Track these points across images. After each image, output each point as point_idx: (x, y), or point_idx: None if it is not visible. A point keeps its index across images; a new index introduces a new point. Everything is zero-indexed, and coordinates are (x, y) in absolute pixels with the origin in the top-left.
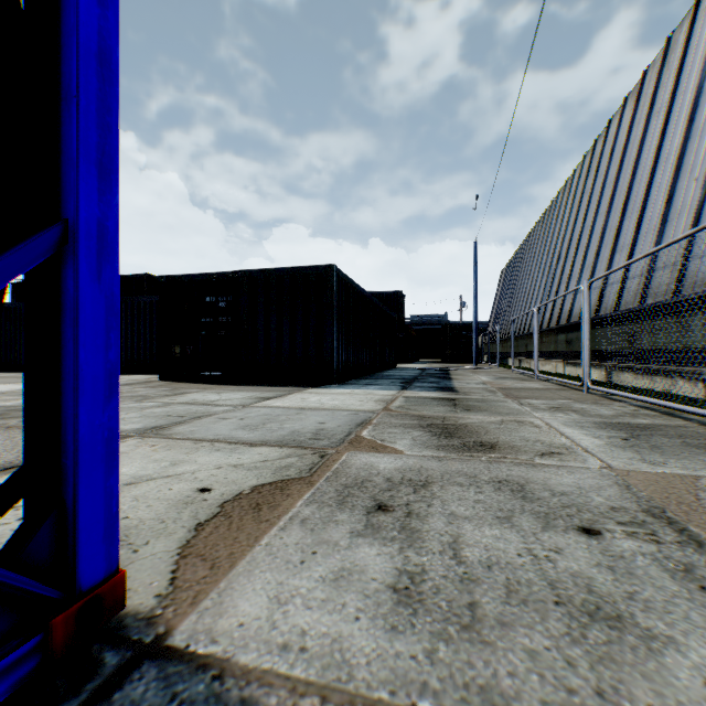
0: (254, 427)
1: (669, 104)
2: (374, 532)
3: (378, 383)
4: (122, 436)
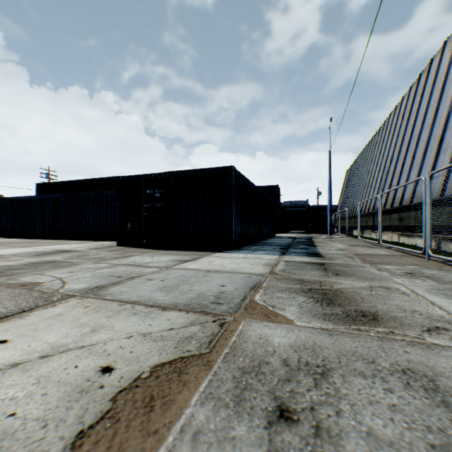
0: (170, 289)
1: None
2: None
3: (264, 249)
4: (69, 295)
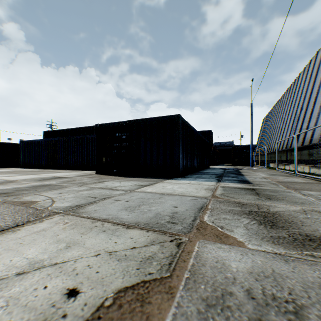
0: (132, 208)
1: None
2: None
3: (203, 177)
4: (54, 212)
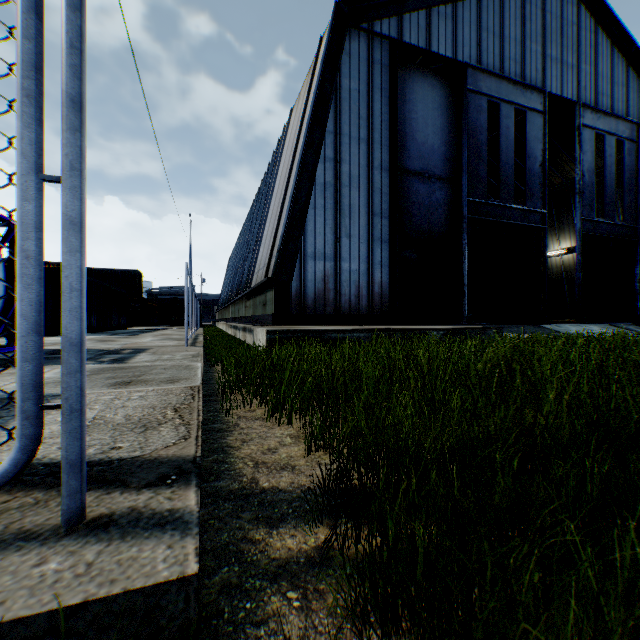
0: None
1: (259, 206)
2: None
3: (98, 334)
4: None
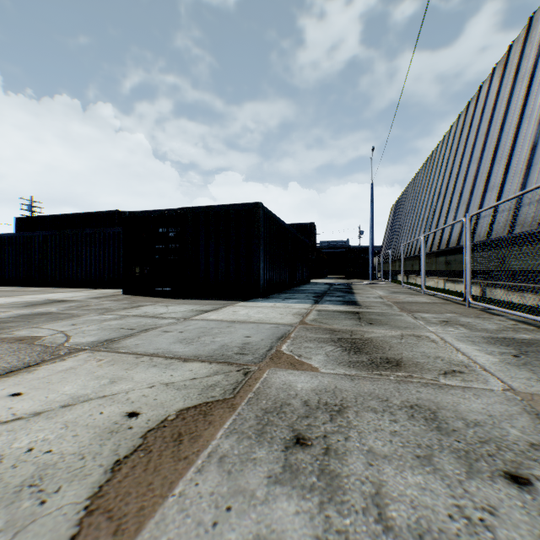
0: (190, 340)
1: (532, 70)
2: (292, 476)
3: (296, 297)
4: (77, 349)
